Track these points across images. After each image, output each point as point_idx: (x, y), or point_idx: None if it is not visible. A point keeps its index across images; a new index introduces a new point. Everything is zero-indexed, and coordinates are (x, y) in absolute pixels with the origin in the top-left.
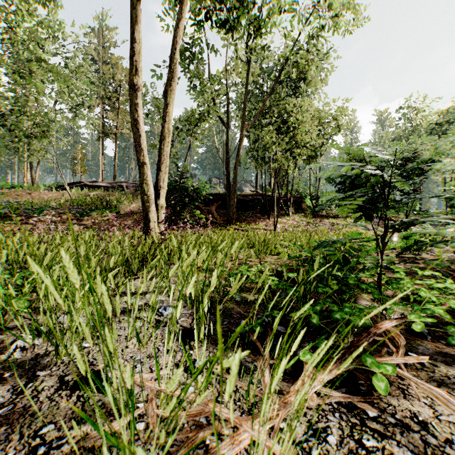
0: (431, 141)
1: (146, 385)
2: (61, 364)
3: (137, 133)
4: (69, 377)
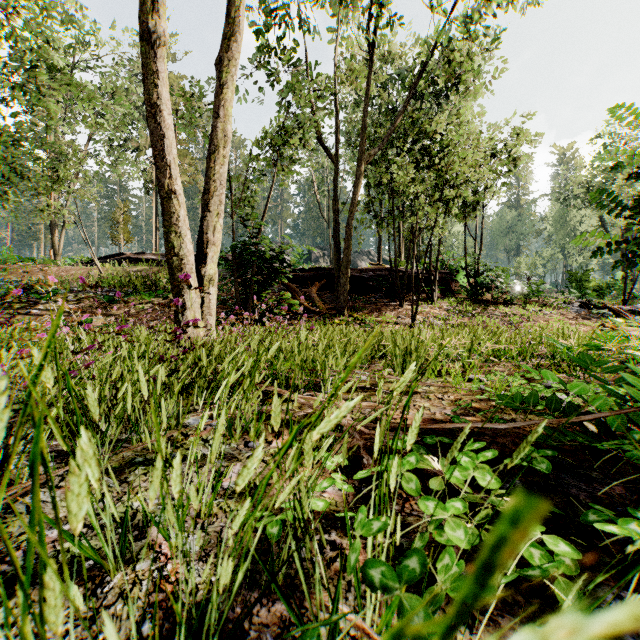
0: None
1: None
2: None
3: (158, 131)
4: None
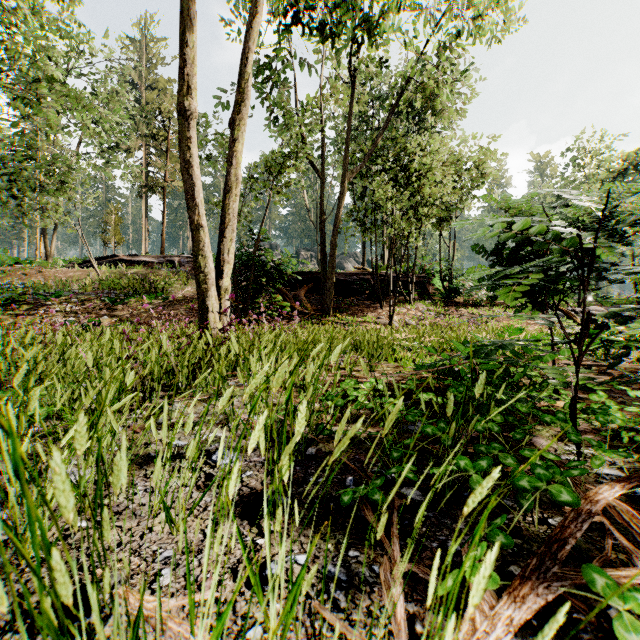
0: (638, 187)
1: (169, 629)
2: (27, 567)
3: (189, 181)
4: (33, 600)
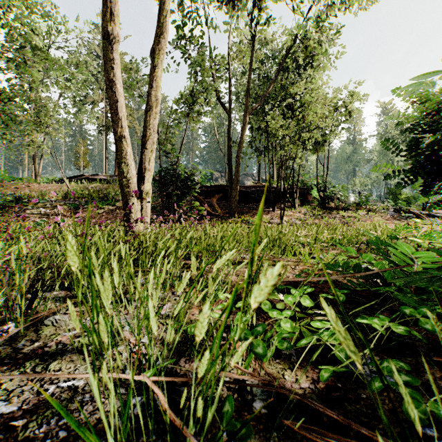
0: None
1: None
2: None
3: (113, 97)
4: None
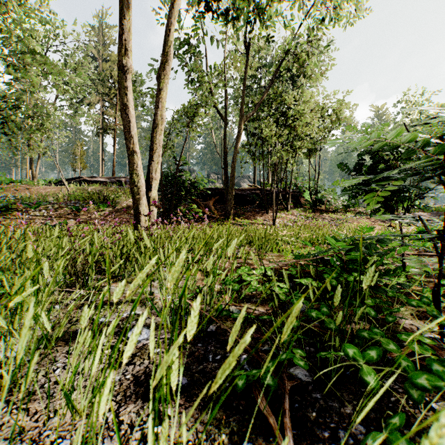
0: None
1: None
2: None
3: (126, 119)
4: None
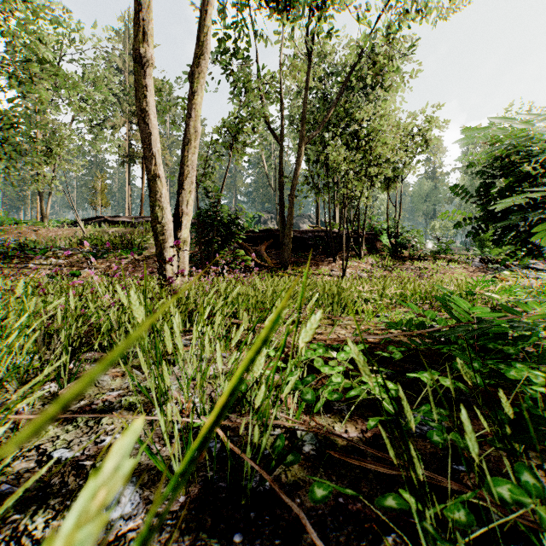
0: None
1: None
2: None
3: (146, 130)
4: None
